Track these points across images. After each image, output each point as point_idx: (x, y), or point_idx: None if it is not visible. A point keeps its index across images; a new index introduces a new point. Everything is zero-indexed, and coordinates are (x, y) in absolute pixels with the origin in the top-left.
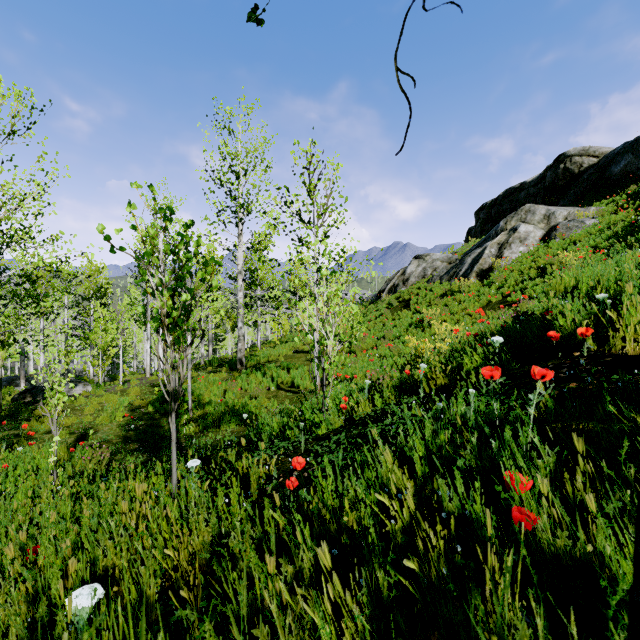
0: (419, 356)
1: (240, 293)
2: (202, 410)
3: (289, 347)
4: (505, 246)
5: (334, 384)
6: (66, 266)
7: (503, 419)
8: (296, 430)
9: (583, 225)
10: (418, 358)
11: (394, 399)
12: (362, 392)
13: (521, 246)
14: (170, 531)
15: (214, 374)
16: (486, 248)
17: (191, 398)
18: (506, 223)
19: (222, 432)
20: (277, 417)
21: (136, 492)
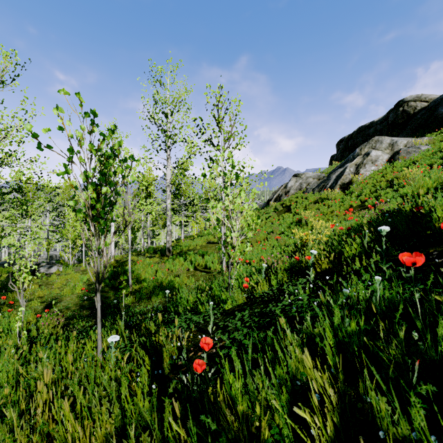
0: (304, 245)
1: (168, 200)
2: (139, 285)
3: (204, 239)
4: (361, 166)
5: (238, 267)
6: (48, 183)
7: (405, 304)
8: (206, 305)
9: (419, 150)
10: (303, 247)
11: (287, 280)
12: (259, 273)
13: (373, 166)
14: (75, 418)
15: (150, 259)
16: (346, 168)
17: (131, 276)
18: (361, 150)
19: (152, 302)
20: (192, 293)
21: (44, 376)
